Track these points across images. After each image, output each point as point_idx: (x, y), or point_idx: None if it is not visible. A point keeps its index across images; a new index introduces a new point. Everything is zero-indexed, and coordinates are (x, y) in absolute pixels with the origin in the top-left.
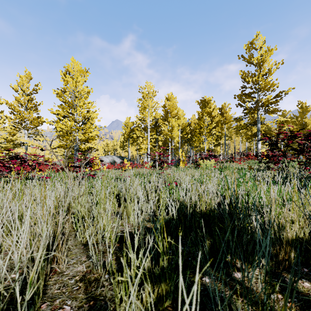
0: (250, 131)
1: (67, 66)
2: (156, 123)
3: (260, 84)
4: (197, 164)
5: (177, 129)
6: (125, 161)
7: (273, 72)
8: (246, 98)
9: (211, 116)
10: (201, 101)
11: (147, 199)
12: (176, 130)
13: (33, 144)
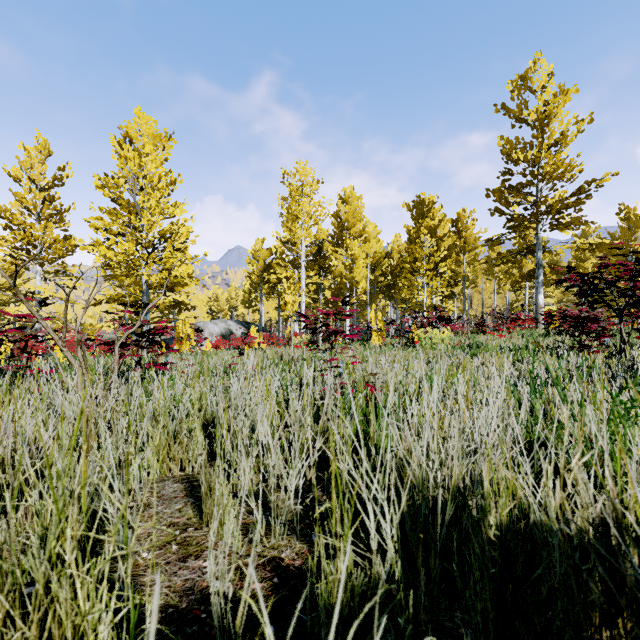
0: (517, 269)
1: (125, 126)
2: (319, 252)
3: (544, 165)
4: (406, 337)
5: (363, 264)
6: (252, 332)
7: (571, 139)
8: (511, 197)
9: (436, 237)
10: (415, 203)
11: (292, 441)
12: (361, 265)
13: (54, 294)
